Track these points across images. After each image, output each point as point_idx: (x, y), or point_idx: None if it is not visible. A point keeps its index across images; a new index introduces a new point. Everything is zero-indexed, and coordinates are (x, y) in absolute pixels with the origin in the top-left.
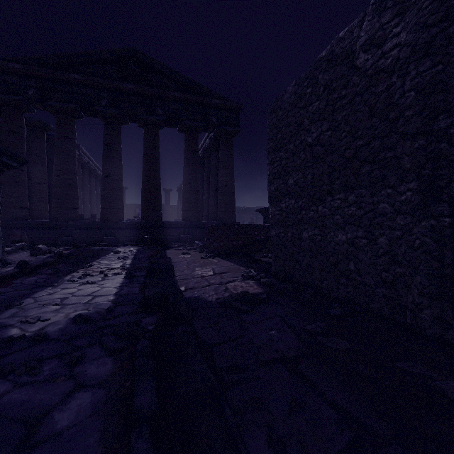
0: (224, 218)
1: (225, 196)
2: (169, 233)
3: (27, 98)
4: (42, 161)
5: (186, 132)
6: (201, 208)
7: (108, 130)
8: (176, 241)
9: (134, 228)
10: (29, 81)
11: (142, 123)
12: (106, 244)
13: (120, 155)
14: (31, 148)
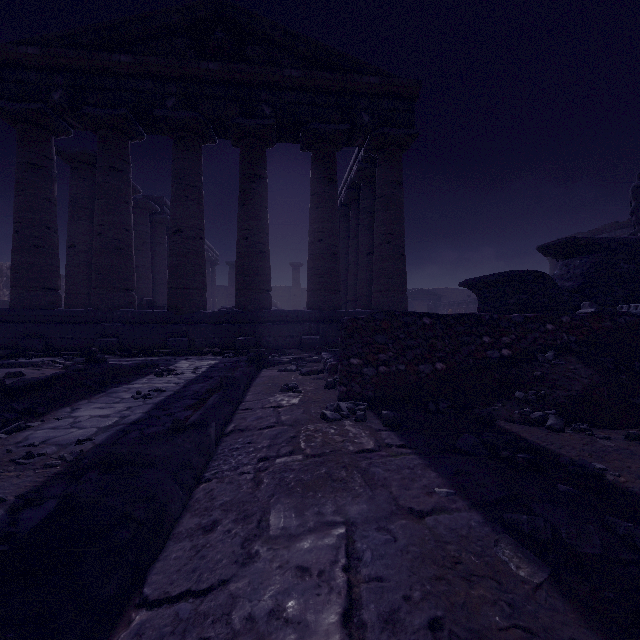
0: (385, 303)
1: (386, 261)
2: (281, 331)
3: (51, 107)
4: (92, 216)
5: (313, 146)
6: (344, 289)
7: (178, 152)
8: (295, 347)
9: (221, 323)
10: (54, 78)
11: (237, 134)
12: (169, 351)
13: (199, 195)
14: (75, 196)
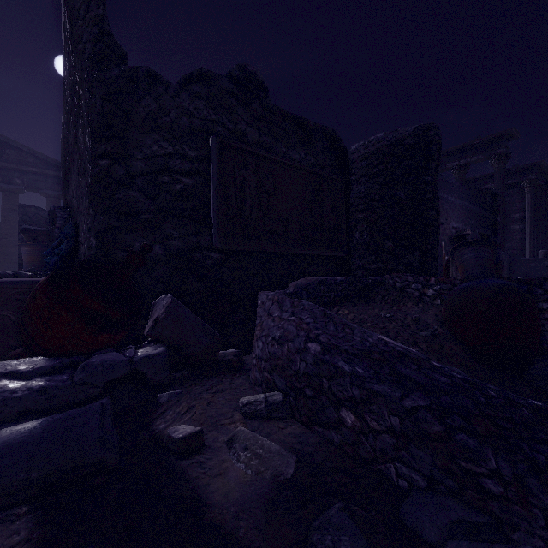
0: None
1: None
2: None
3: None
4: None
5: (47, 198)
6: None
7: None
8: None
9: None
10: None
11: (0, 189)
12: None
13: None
14: None
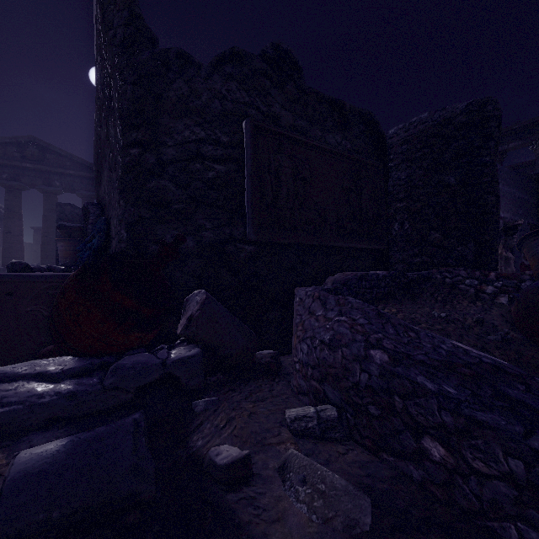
0: None
1: None
2: None
3: None
4: None
5: (82, 198)
6: None
7: (9, 197)
8: None
9: None
10: None
11: (42, 191)
12: None
13: (20, 216)
14: None
